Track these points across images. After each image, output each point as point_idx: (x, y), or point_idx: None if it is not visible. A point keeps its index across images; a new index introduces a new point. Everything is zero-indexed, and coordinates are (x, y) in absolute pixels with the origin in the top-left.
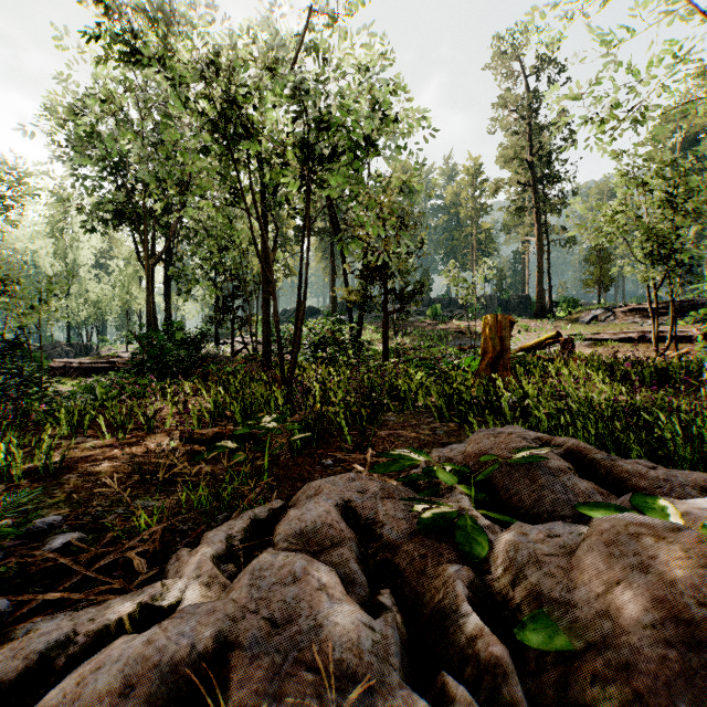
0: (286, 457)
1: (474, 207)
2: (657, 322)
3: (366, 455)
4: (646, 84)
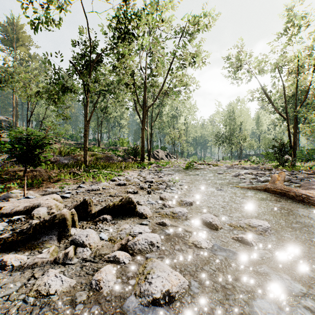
0: None
1: None
2: None
3: None
4: None
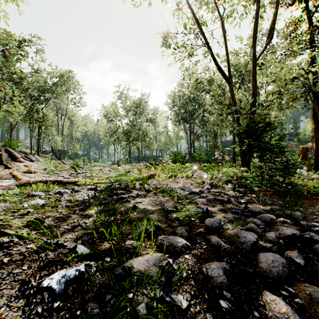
0: None
1: None
2: None
3: None
4: None
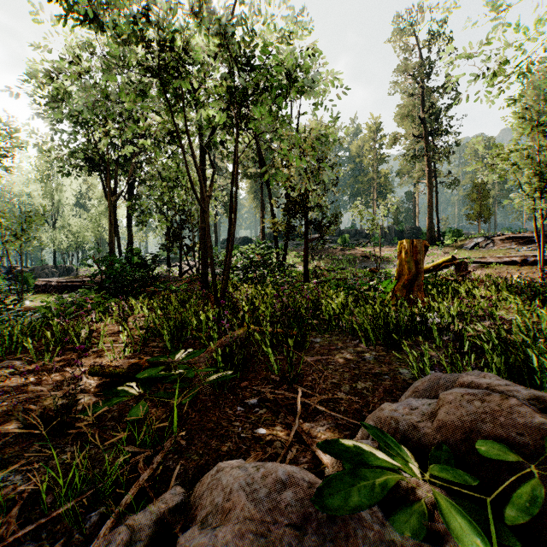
0: (206, 393)
1: (375, 157)
2: (542, 247)
3: (295, 394)
4: (535, 39)
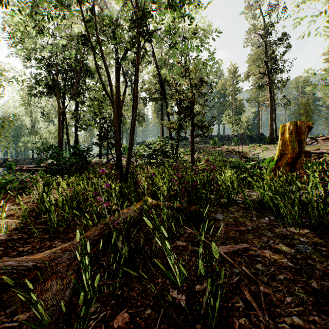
0: None
1: (233, 89)
2: None
3: None
4: None
